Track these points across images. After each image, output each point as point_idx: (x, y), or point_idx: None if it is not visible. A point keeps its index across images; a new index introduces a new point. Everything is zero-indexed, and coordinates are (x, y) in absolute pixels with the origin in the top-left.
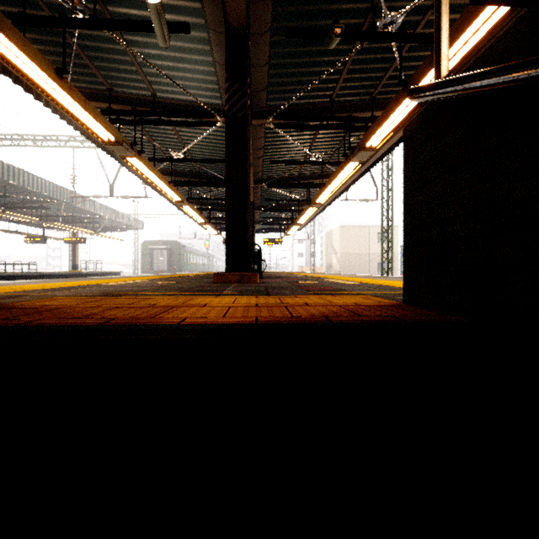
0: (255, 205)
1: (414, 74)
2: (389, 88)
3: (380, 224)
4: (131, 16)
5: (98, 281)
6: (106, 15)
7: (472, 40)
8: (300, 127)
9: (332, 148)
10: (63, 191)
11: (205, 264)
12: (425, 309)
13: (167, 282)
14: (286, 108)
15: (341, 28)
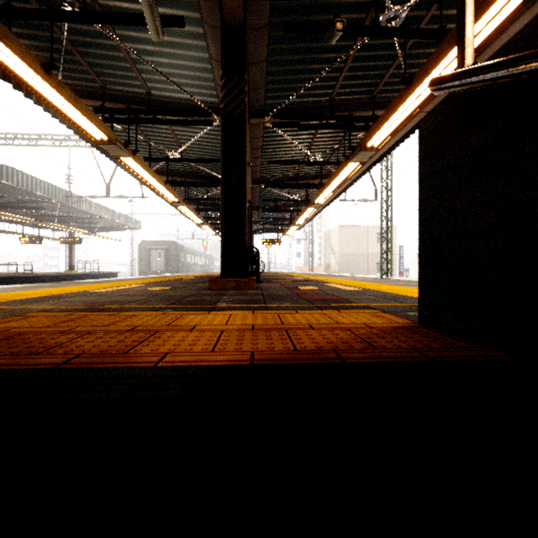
0: (253, 206)
1: (419, 71)
2: (390, 86)
3: (378, 224)
4: (123, 9)
5: (89, 287)
6: (97, 8)
7: (481, 34)
8: (299, 126)
9: (331, 148)
10: (58, 191)
11: (203, 264)
12: (449, 335)
13: (160, 288)
14: (285, 106)
15: (343, 22)
